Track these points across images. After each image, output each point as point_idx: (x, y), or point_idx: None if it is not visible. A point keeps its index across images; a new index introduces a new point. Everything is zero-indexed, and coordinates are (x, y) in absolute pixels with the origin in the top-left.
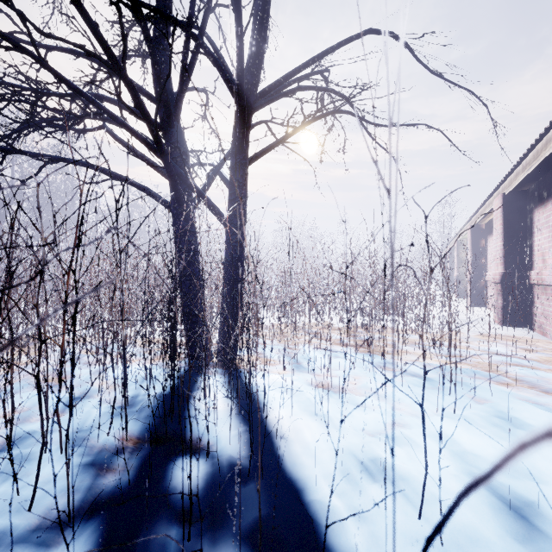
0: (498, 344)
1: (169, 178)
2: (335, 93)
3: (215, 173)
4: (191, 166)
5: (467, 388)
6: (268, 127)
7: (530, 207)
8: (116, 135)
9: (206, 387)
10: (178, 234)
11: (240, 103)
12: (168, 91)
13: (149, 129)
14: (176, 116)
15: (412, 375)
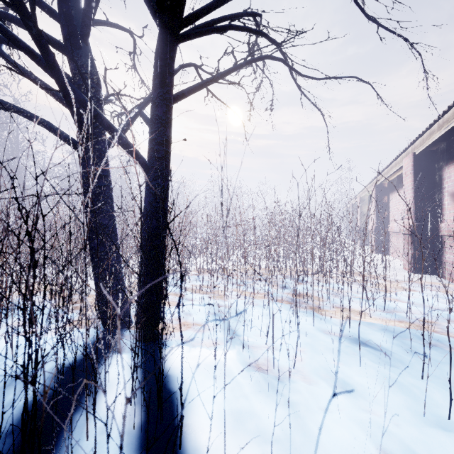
0: (424, 295)
1: (67, 104)
2: (267, 38)
3: (136, 113)
4: (119, 114)
5: (435, 365)
6: (198, 72)
7: (438, 165)
8: (10, 59)
9: (107, 382)
10: (84, 178)
11: (159, 17)
12: (74, 7)
13: (25, 25)
14: (83, 36)
15: (362, 344)
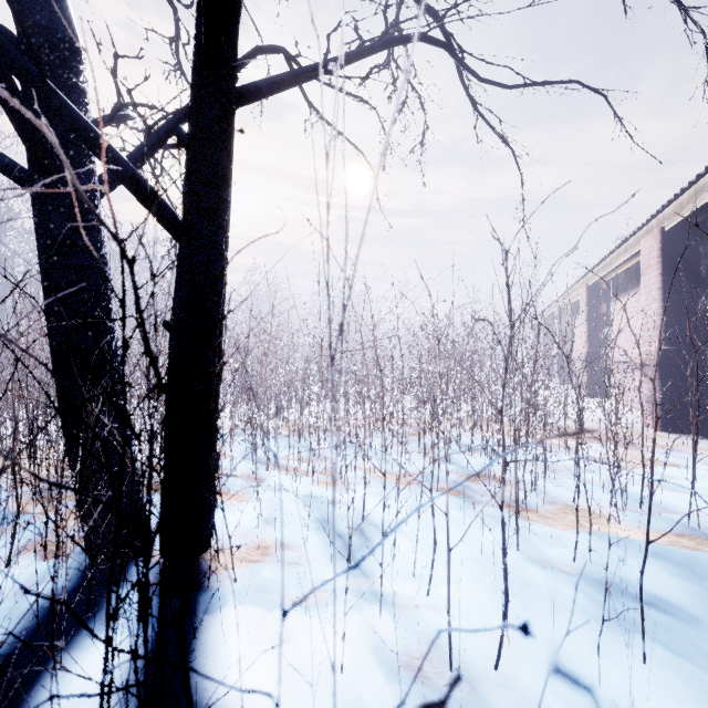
0: (699, 475)
1: None
2: (419, 2)
3: (166, 129)
4: None
5: None
6: (291, 67)
7: (706, 248)
8: None
9: None
10: (43, 248)
11: None
12: None
13: None
14: None
15: (625, 595)
